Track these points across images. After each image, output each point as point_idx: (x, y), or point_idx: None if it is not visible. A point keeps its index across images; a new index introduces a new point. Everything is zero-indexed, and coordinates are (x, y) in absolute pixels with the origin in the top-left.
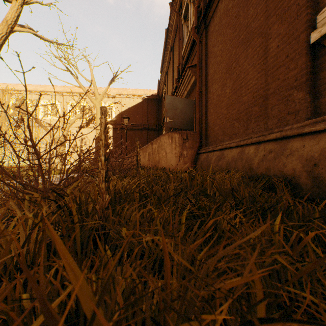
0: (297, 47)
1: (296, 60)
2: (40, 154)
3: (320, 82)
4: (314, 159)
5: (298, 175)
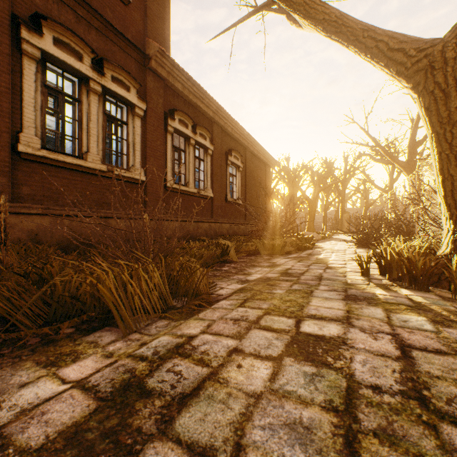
0: (1, 139)
1: (0, 150)
2: (145, 227)
3: (15, 178)
4: (35, 231)
5: (24, 243)
